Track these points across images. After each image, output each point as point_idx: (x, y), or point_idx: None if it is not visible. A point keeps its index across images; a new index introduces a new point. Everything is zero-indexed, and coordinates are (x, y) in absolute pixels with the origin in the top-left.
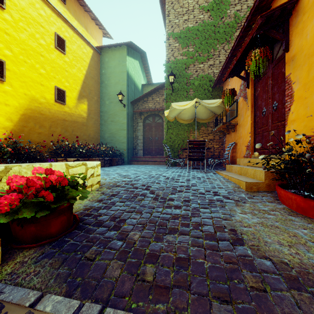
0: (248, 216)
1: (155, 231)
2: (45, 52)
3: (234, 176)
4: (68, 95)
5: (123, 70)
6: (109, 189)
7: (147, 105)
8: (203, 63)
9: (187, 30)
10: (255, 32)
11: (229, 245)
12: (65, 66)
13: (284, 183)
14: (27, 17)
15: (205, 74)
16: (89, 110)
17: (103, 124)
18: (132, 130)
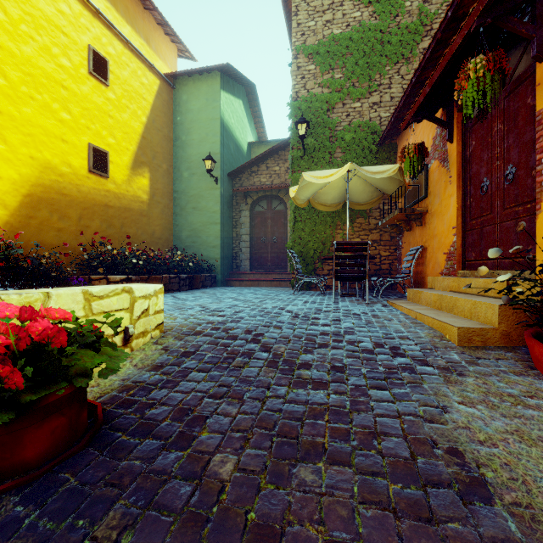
0: (479, 410)
1: (271, 451)
2: (71, 81)
3: (428, 314)
4: (114, 161)
5: (215, 117)
6: (179, 339)
7: (258, 180)
8: (360, 99)
9: (330, 40)
10: (475, 21)
11: (455, 500)
12: (109, 109)
13: (542, 332)
14: (35, 16)
15: (365, 121)
16: (153, 188)
17: (179, 214)
18: (231, 224)
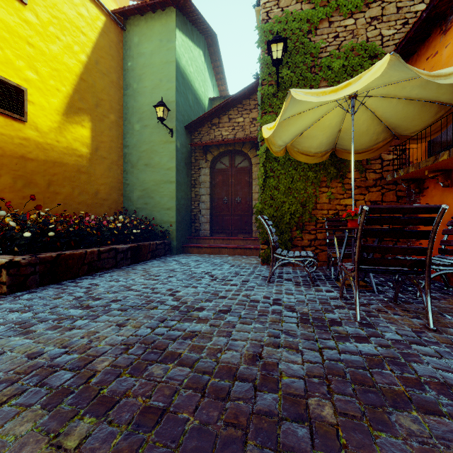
0: None
1: None
2: None
3: None
4: (37, 102)
5: (169, 59)
6: None
7: (219, 133)
8: (353, 14)
9: None
10: None
11: None
12: (28, 34)
13: None
14: None
15: (360, 42)
16: (96, 140)
17: (130, 172)
18: (189, 183)
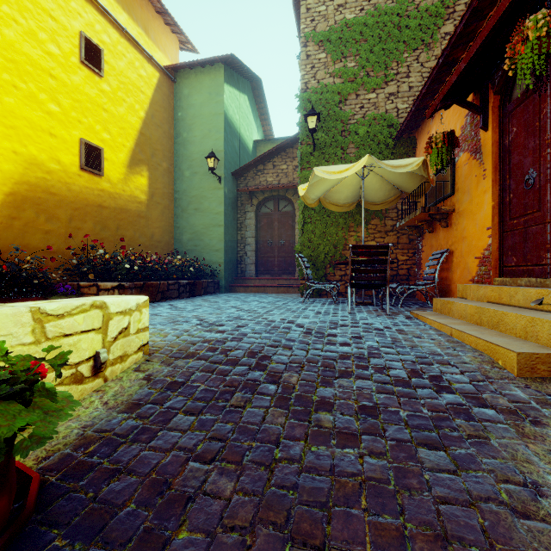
0: None
1: None
2: (60, 70)
3: (468, 331)
4: (109, 158)
5: (218, 112)
6: (166, 364)
7: (264, 179)
8: (375, 90)
9: (342, 26)
10: None
11: None
12: (103, 101)
13: None
14: None
15: (380, 113)
16: (152, 187)
17: (180, 216)
18: (235, 226)
